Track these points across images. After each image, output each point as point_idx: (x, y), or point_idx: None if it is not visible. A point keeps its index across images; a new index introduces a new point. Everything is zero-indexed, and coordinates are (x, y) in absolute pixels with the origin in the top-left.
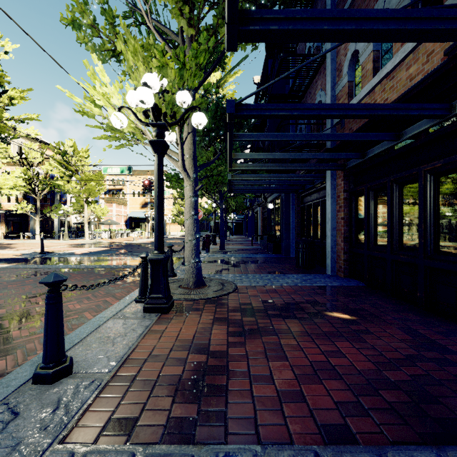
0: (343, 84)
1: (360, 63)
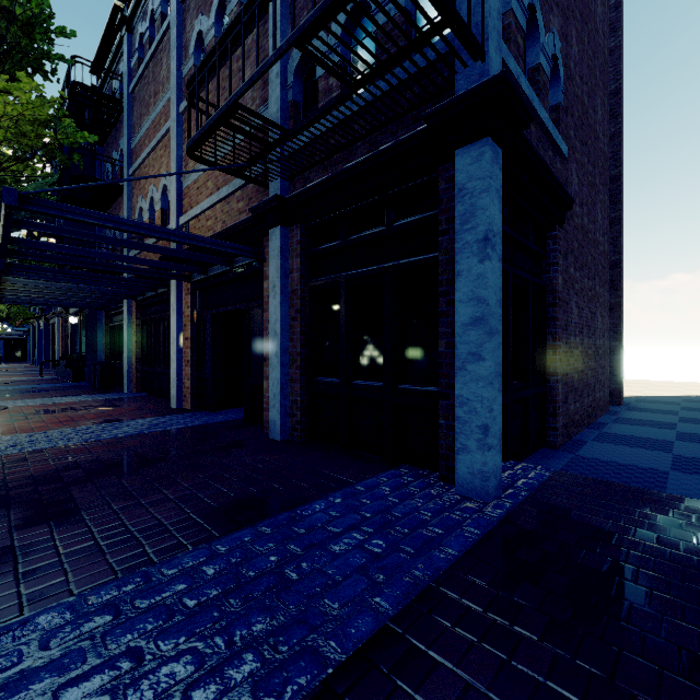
0: None
1: (144, 221)
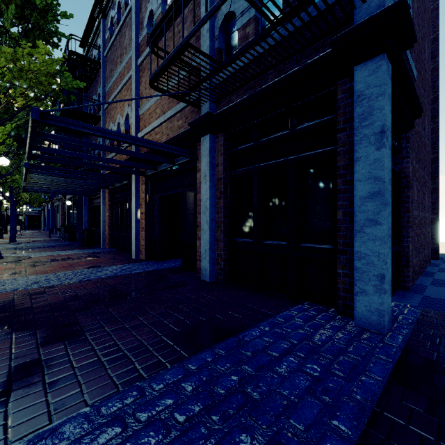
0: (108, 142)
1: None
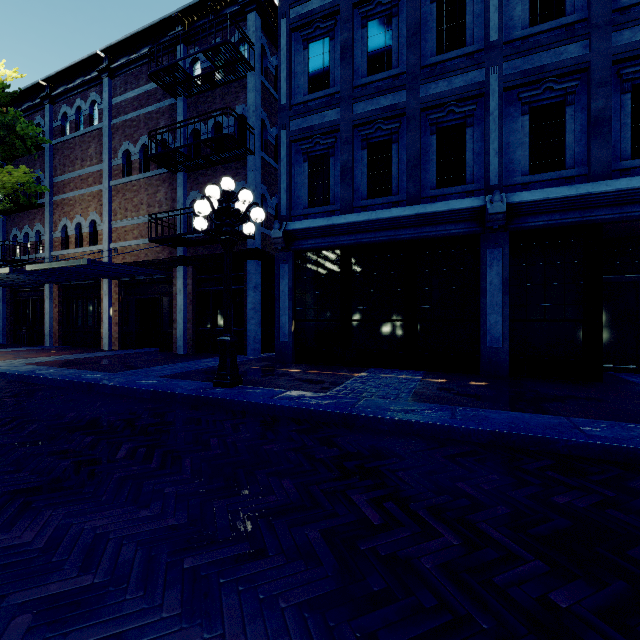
0: (58, 236)
1: (69, 235)
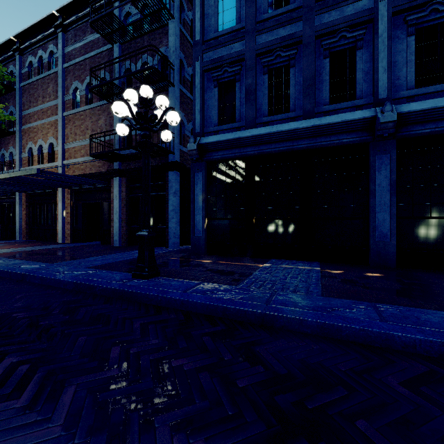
0: (26, 156)
1: (33, 155)
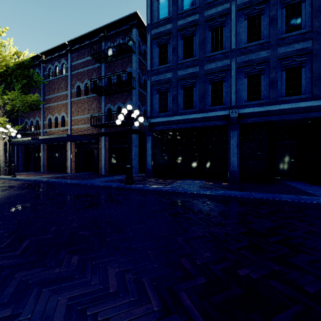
0: (47, 122)
1: (52, 122)
